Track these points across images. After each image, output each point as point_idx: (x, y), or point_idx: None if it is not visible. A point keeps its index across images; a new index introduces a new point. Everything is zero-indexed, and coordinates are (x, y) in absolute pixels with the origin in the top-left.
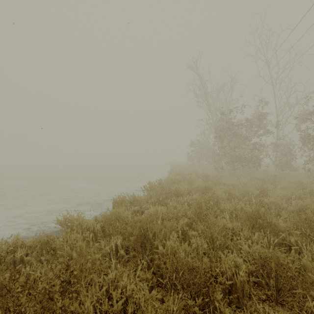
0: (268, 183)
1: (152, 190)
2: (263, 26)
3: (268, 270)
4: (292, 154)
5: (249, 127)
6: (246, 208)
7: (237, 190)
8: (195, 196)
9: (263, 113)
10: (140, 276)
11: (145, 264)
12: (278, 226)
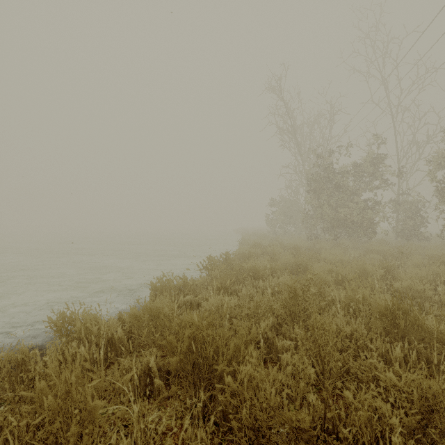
0: (391, 259)
1: (215, 268)
2: (378, 29)
3: (442, 427)
4: (422, 216)
5: (359, 176)
6: (372, 299)
7: (348, 268)
8: (283, 279)
9: (379, 154)
10: (187, 443)
11: (200, 406)
12: (437, 332)
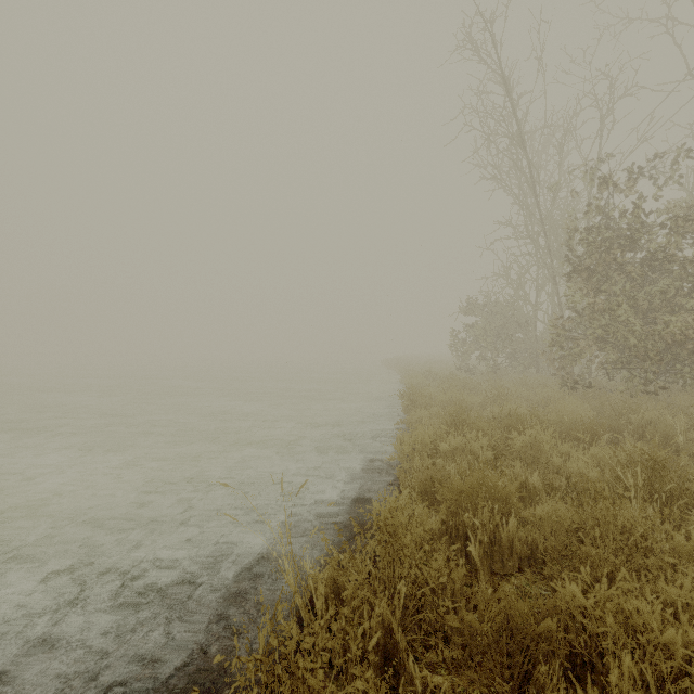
0: None
1: None
2: None
3: None
4: None
5: None
6: None
7: None
8: None
9: None
10: None
11: None
12: None
